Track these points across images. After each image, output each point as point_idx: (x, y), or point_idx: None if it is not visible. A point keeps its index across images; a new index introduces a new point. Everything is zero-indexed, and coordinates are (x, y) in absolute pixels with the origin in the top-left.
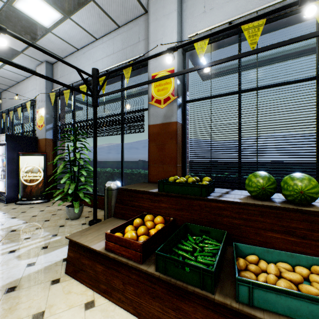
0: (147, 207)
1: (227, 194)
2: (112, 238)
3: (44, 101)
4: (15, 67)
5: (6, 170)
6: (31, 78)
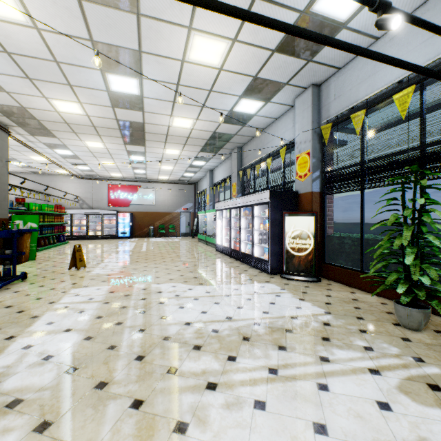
0: None
1: None
2: None
3: (308, 141)
4: (394, 65)
5: (269, 234)
6: (282, 118)
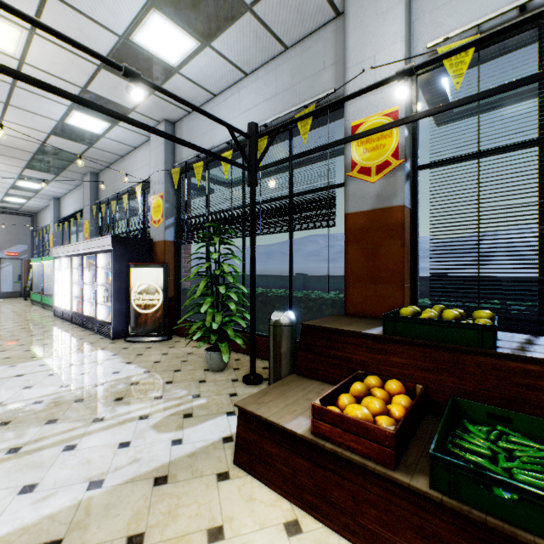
0: (362, 361)
1: (533, 346)
2: (326, 415)
3: (162, 182)
4: (150, 132)
5: (112, 290)
6: (141, 148)
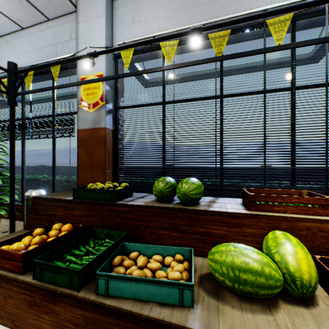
0: (61, 216)
1: (140, 198)
2: None
3: None
4: None
5: None
6: None
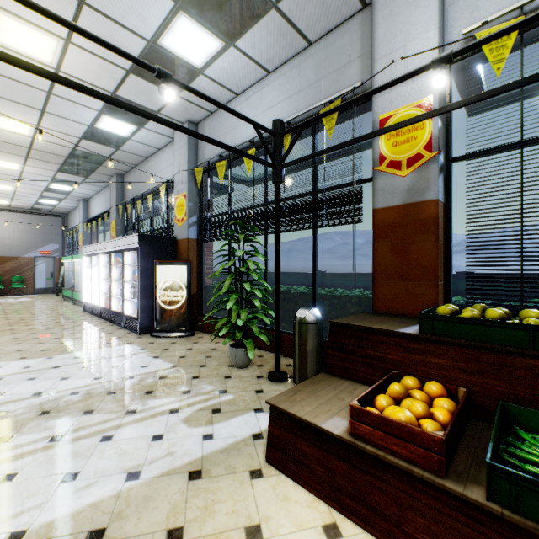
0: (397, 361)
1: None
2: (366, 417)
3: (185, 182)
4: (181, 131)
5: (139, 286)
6: (165, 150)
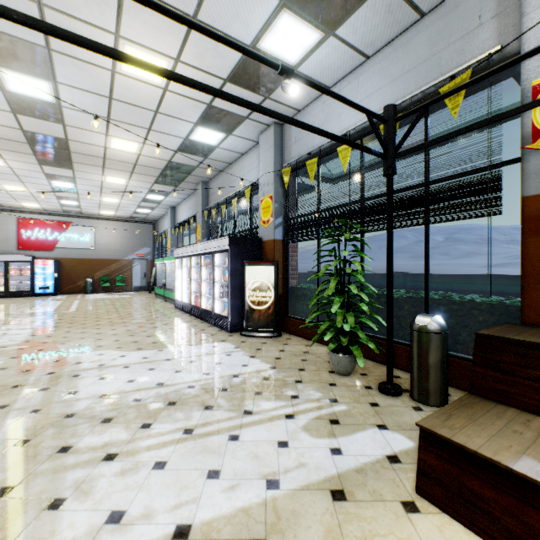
0: None
1: None
2: None
3: (271, 183)
4: (300, 127)
5: (229, 287)
6: (248, 154)
